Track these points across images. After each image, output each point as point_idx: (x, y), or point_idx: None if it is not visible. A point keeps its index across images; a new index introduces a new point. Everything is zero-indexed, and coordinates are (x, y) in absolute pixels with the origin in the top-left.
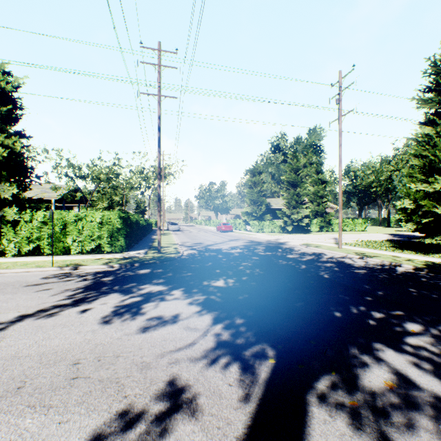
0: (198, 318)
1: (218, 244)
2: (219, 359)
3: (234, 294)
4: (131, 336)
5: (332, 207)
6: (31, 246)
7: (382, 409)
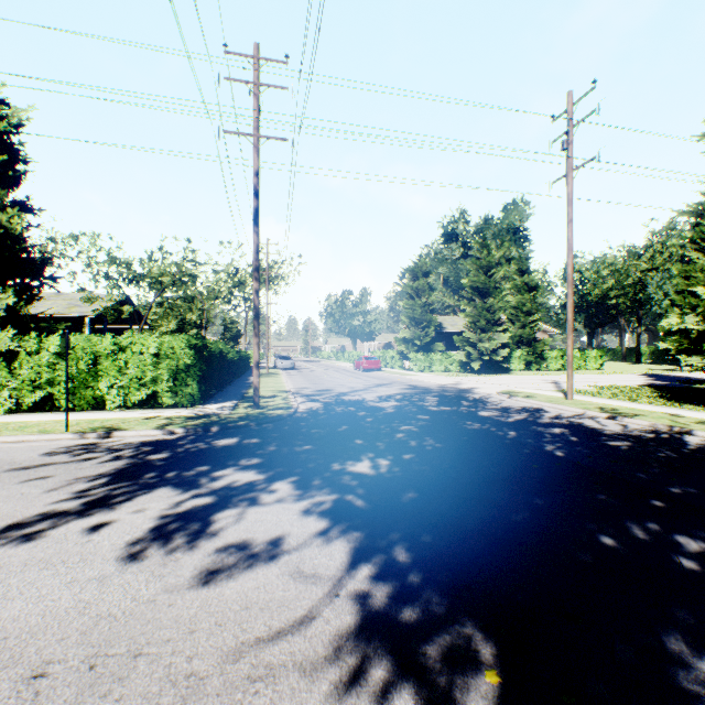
0: (321, 549)
1: (357, 391)
2: (367, 668)
3: (391, 491)
4: (176, 595)
5: (545, 329)
6: (37, 395)
7: None
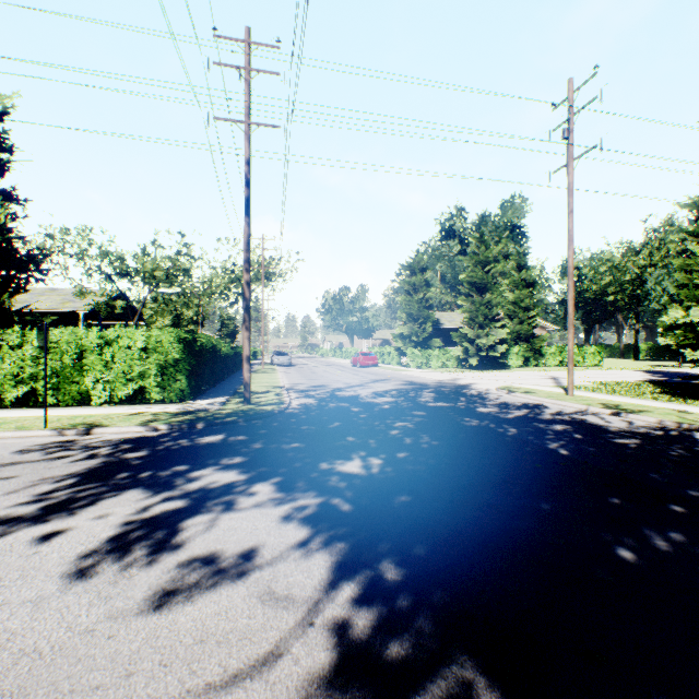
0: (299, 563)
1: (352, 387)
2: None
3: (382, 494)
4: (120, 624)
5: (543, 326)
6: (20, 390)
7: None
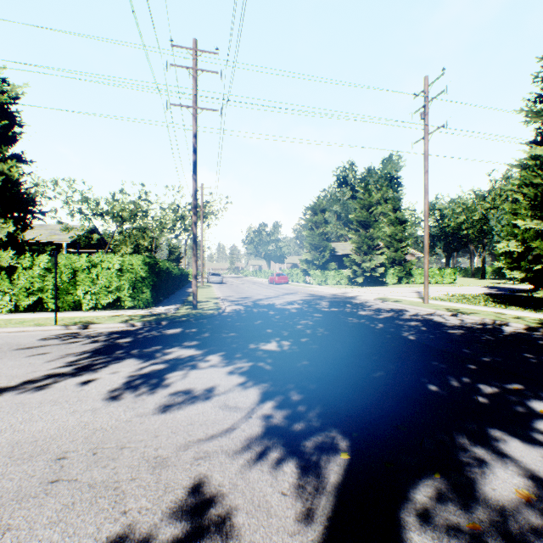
0: (241, 393)
1: (270, 298)
2: (268, 452)
3: (290, 360)
4: (145, 418)
5: (413, 253)
6: (31, 299)
7: (521, 537)
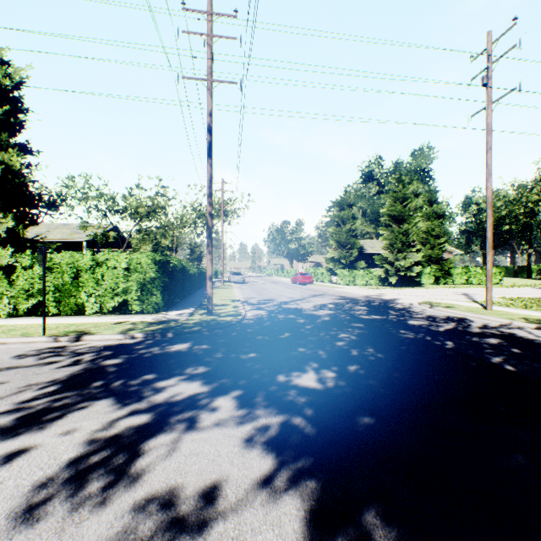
0: (267, 512)
1: (295, 301)
2: None
3: (343, 414)
4: None
5: (450, 250)
6: (30, 302)
7: None
